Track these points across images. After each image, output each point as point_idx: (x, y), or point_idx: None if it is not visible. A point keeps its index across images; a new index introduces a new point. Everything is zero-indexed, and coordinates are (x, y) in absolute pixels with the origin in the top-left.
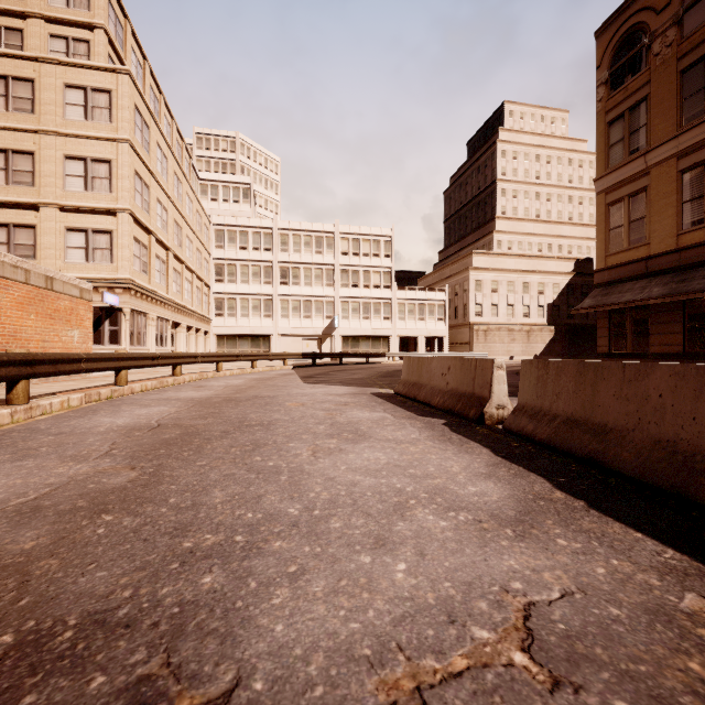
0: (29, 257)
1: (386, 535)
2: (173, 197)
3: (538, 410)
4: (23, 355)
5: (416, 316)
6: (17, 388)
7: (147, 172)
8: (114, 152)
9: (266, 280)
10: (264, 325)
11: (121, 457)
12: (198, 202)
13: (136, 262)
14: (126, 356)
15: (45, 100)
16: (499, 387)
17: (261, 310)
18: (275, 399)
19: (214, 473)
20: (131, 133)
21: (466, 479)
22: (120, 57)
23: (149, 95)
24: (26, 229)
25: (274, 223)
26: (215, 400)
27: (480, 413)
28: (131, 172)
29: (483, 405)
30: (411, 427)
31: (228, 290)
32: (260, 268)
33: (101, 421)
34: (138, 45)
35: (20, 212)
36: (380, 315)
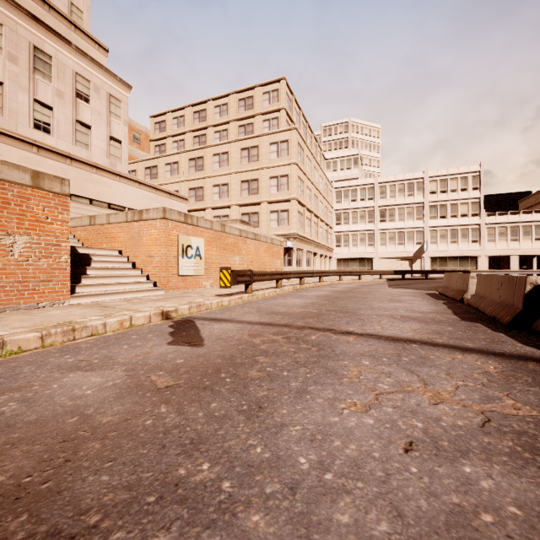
0: (256, 227)
1: (387, 311)
2: (313, 181)
3: (477, 294)
4: (281, 271)
5: (508, 238)
6: (279, 282)
7: (302, 174)
8: (289, 170)
9: (369, 220)
10: (368, 251)
11: (322, 300)
12: (326, 177)
13: (298, 223)
14: (304, 272)
15: (262, 153)
16: (472, 286)
17: (366, 241)
18: (370, 292)
19: (348, 303)
20: (296, 158)
21: (423, 309)
22: (290, 117)
23: (301, 127)
24: (255, 214)
25: (375, 179)
26: (342, 291)
27: (461, 298)
28: (296, 178)
29: (463, 294)
30: (425, 302)
31: (343, 229)
32: (365, 212)
33: (307, 294)
34: (297, 104)
35: (253, 207)
36: (467, 239)
